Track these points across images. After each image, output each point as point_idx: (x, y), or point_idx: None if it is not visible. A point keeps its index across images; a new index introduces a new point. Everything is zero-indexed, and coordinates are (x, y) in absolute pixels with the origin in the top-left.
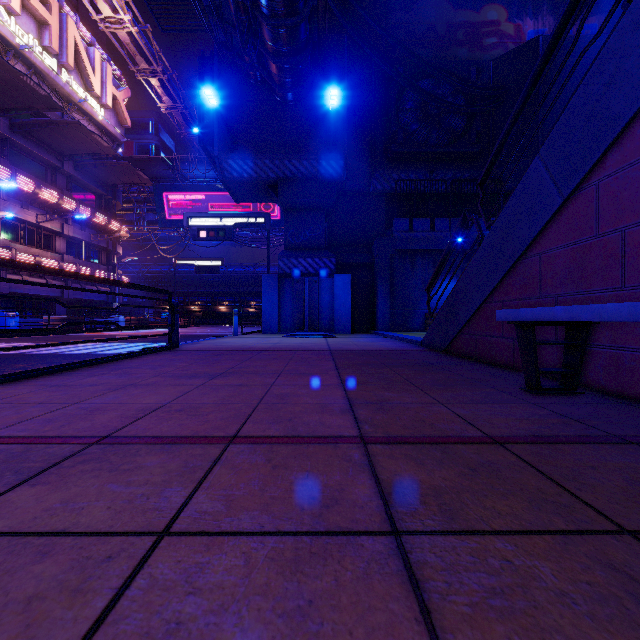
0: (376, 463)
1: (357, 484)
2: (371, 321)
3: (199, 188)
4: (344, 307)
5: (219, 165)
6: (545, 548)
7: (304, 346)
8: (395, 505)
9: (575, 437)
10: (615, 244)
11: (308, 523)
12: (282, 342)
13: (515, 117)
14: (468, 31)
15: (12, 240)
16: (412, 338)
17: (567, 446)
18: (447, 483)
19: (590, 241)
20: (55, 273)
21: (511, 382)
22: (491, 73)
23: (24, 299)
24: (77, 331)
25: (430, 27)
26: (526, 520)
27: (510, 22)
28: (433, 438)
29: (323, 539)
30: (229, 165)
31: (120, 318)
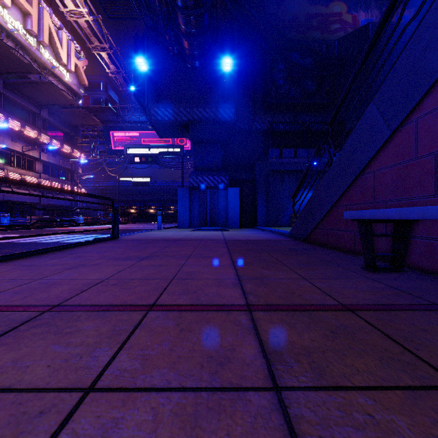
0: (259, 327)
1: (245, 345)
2: (253, 219)
3: (135, 128)
4: (235, 210)
5: (148, 111)
6: (398, 403)
7: (207, 237)
8: (275, 363)
9: (406, 305)
10: (430, 164)
11: (206, 380)
12: (191, 234)
13: (355, 75)
14: (320, 20)
15: (5, 163)
16: (282, 231)
17: (402, 312)
18: (314, 344)
19: (411, 162)
20: (28, 185)
21: (354, 263)
22: (336, 48)
23: (5, 203)
24: (50, 226)
25: (294, 17)
26: (379, 376)
27: (349, 13)
28: (301, 306)
29: (218, 395)
30: (155, 111)
31: (80, 217)
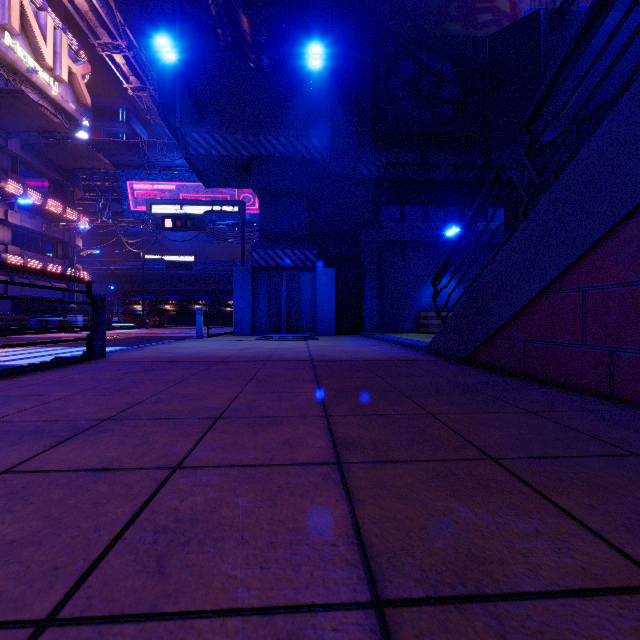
0: None
1: None
2: (357, 321)
3: (170, 177)
4: (327, 305)
5: (182, 139)
6: None
7: (278, 353)
8: None
9: None
10: None
11: None
12: (251, 347)
13: (602, 0)
14: (462, 6)
15: None
16: (412, 342)
17: None
18: None
19: None
20: None
21: None
22: (487, 50)
23: None
24: (19, 333)
25: None
26: None
27: None
28: None
29: None
30: (194, 140)
31: (78, 318)
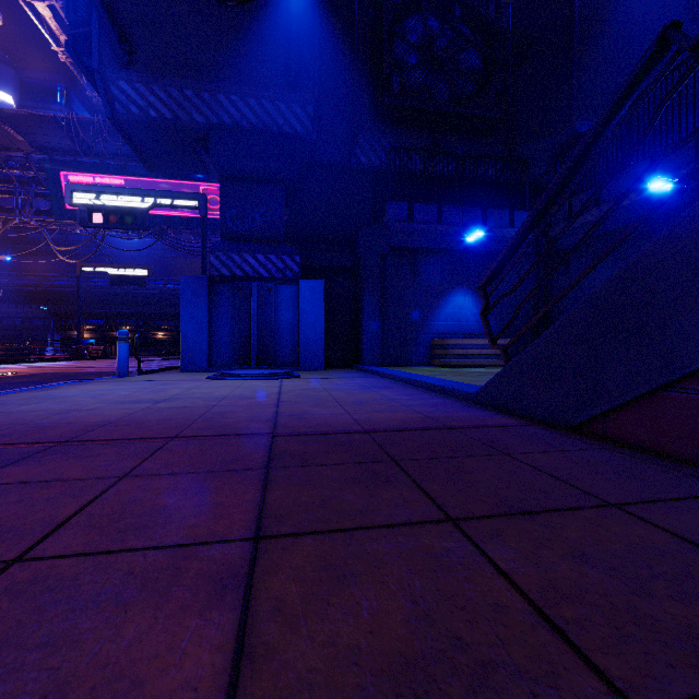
0: None
1: None
2: (353, 351)
3: (115, 169)
4: (314, 329)
5: (103, 89)
6: None
7: (216, 411)
8: None
9: None
10: None
11: None
12: (183, 395)
13: None
14: None
15: None
16: (442, 383)
17: None
18: None
19: None
20: None
21: None
22: (511, 20)
23: None
24: None
25: None
26: None
27: None
28: None
29: None
30: (122, 91)
31: None
